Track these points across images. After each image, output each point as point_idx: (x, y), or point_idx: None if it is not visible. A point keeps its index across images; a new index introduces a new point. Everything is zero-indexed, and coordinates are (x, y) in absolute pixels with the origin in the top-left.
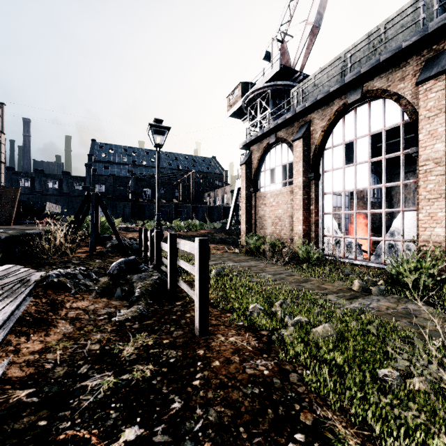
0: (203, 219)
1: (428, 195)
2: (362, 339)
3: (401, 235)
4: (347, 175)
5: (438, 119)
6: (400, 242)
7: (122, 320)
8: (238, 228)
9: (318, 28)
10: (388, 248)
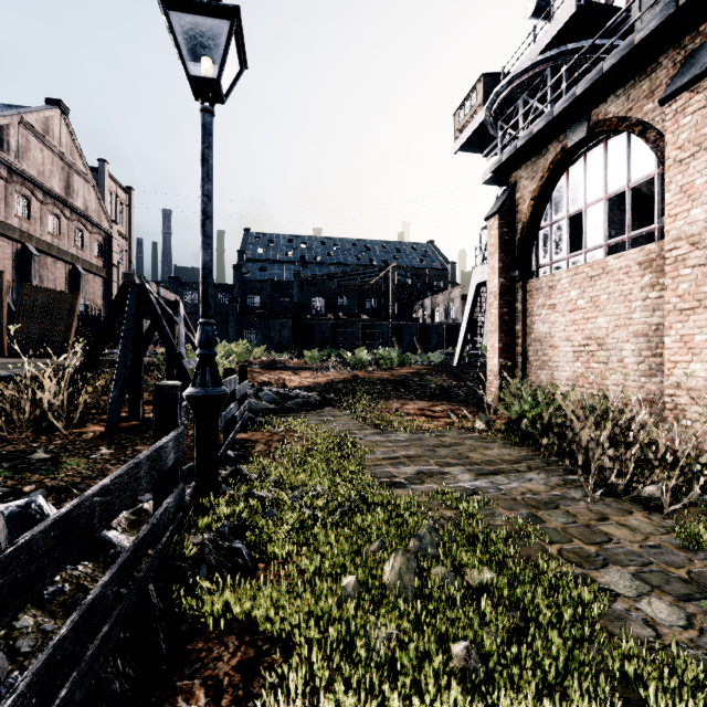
0: (411, 346)
1: None
2: None
3: None
4: None
5: None
6: None
7: None
8: (477, 363)
9: None
10: None
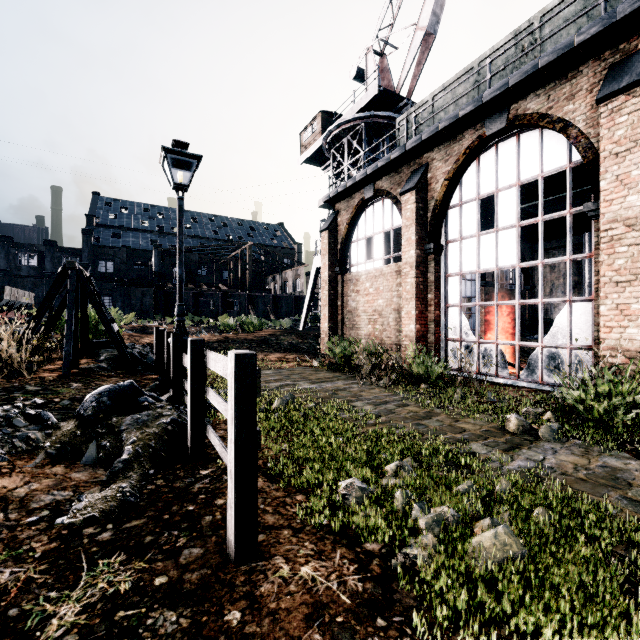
0: (265, 314)
1: (615, 276)
2: (572, 556)
3: (576, 339)
4: (484, 247)
5: (632, 156)
6: (566, 349)
7: (79, 522)
8: (317, 327)
9: (433, 37)
10: (547, 359)
